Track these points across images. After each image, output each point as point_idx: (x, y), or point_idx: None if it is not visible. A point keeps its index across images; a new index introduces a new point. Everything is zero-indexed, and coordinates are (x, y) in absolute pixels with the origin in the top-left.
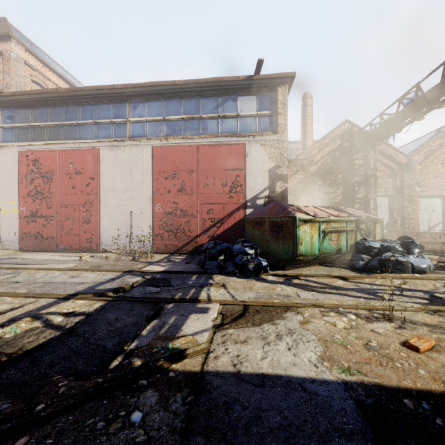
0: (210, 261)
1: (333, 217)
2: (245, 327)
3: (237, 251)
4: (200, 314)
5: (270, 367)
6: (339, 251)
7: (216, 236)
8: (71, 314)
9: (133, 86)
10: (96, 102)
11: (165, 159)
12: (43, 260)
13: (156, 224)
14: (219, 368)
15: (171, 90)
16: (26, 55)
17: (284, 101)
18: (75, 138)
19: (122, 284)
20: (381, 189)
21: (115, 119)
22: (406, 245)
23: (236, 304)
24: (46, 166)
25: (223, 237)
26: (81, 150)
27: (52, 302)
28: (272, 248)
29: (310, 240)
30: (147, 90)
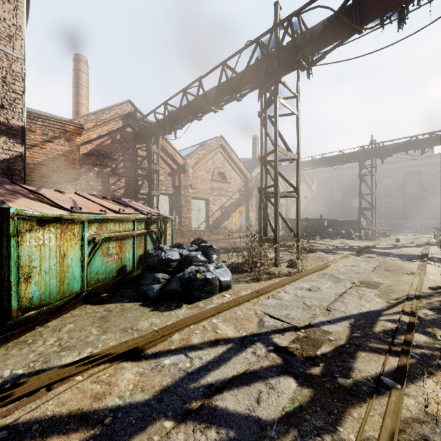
0: None
1: (112, 214)
2: None
3: None
4: None
5: None
6: (122, 270)
7: None
8: None
9: None
10: None
11: None
12: None
13: None
14: None
15: None
16: None
17: None
18: None
19: None
20: (163, 187)
21: None
22: (205, 251)
23: None
24: None
25: None
26: None
27: None
28: None
29: (58, 265)
30: None
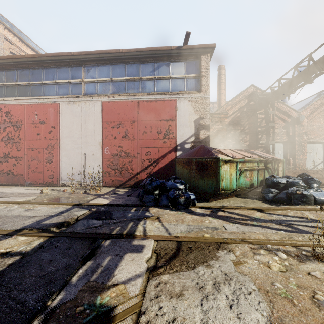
0: (147, 195)
1: (247, 158)
2: (179, 272)
3: (170, 186)
4: (135, 254)
5: None
6: (252, 185)
7: (153, 173)
8: (7, 254)
9: (86, 53)
10: (57, 66)
11: (112, 112)
12: (10, 193)
13: (104, 163)
14: None
15: (117, 57)
16: (5, 32)
17: (206, 66)
18: (40, 94)
19: (68, 217)
20: (278, 137)
21: (72, 79)
22: (307, 180)
23: (169, 240)
24: (16, 117)
25: (158, 174)
26: (44, 104)
27: None
28: (198, 183)
29: (229, 177)
30: (98, 56)
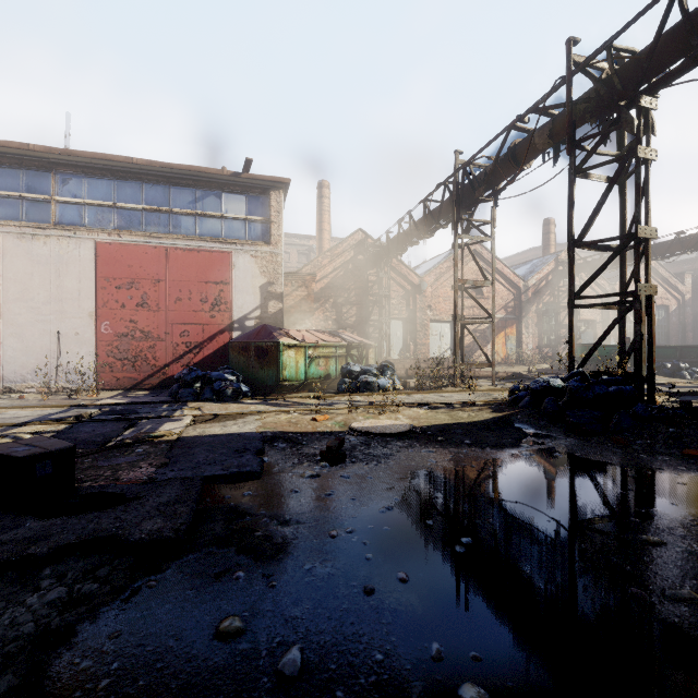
0: (184, 389)
1: (322, 343)
2: (212, 423)
3: (216, 377)
4: (175, 422)
5: (223, 432)
6: (328, 376)
7: (193, 365)
8: (38, 433)
9: (63, 153)
10: None
11: (118, 261)
12: None
13: (102, 350)
14: (189, 435)
15: (126, 169)
16: None
17: (278, 208)
18: None
19: (80, 413)
20: (395, 311)
21: (29, 193)
22: (382, 368)
23: (208, 415)
24: None
25: (203, 366)
26: None
27: (3, 428)
28: (258, 375)
29: (295, 366)
30: (88, 161)
